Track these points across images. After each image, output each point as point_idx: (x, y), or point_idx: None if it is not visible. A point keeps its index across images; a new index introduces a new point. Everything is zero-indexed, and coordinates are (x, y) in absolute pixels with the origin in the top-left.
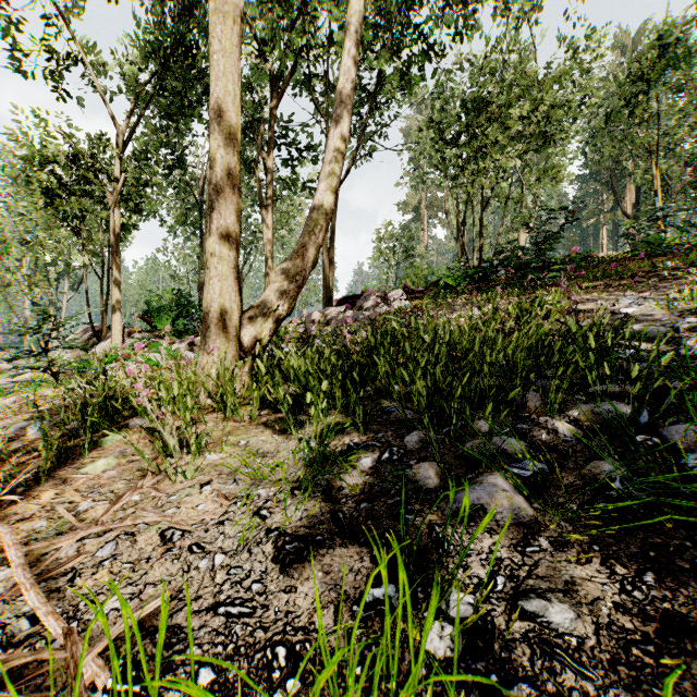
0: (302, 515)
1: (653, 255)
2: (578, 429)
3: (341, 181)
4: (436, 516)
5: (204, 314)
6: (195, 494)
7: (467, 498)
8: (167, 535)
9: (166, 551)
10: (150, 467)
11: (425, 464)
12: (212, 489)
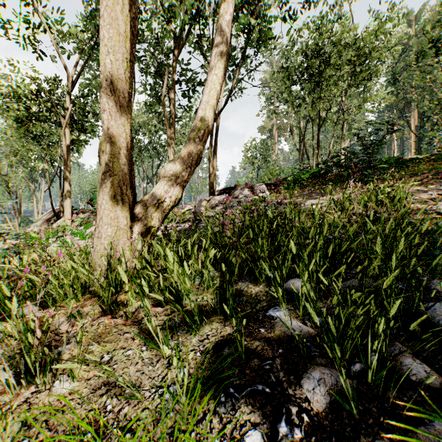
0: None
1: None
2: None
3: (221, 109)
4: None
5: (97, 205)
6: None
7: None
8: None
9: None
10: None
11: None
12: None
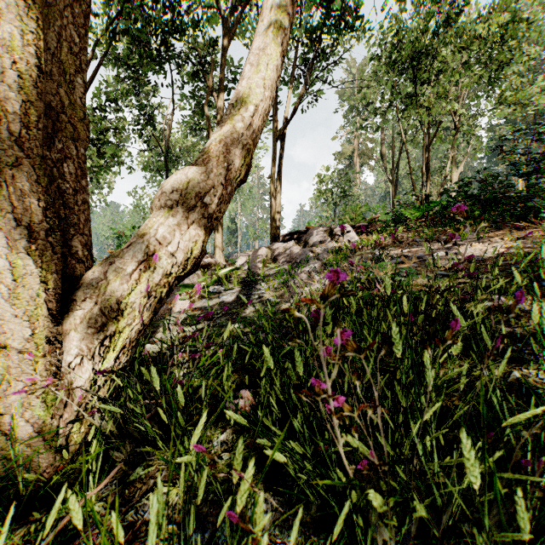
0: None
1: None
2: None
3: (287, 121)
4: None
5: None
6: None
7: None
8: None
9: None
10: None
11: None
12: None
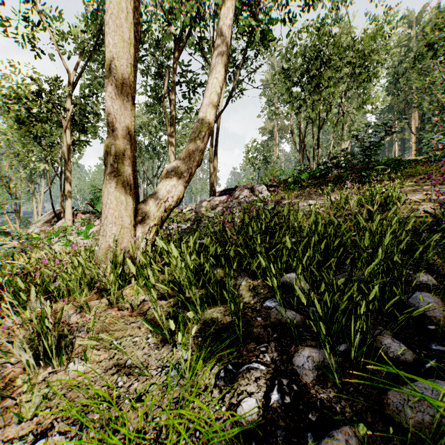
0: None
1: None
2: None
3: (221, 110)
4: None
5: (102, 205)
6: None
7: None
8: None
9: None
10: None
11: (341, 442)
12: None
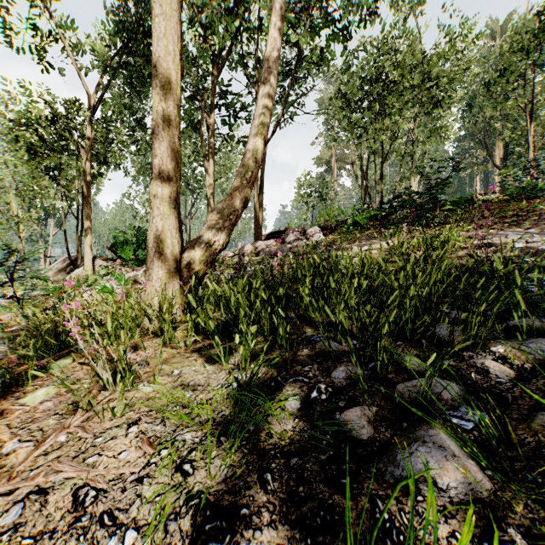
0: (227, 474)
1: (527, 198)
2: (508, 368)
3: (269, 139)
4: (376, 484)
5: (148, 248)
6: (120, 437)
7: (428, 490)
8: (80, 495)
9: (74, 521)
10: (82, 402)
11: (357, 410)
12: (139, 431)
